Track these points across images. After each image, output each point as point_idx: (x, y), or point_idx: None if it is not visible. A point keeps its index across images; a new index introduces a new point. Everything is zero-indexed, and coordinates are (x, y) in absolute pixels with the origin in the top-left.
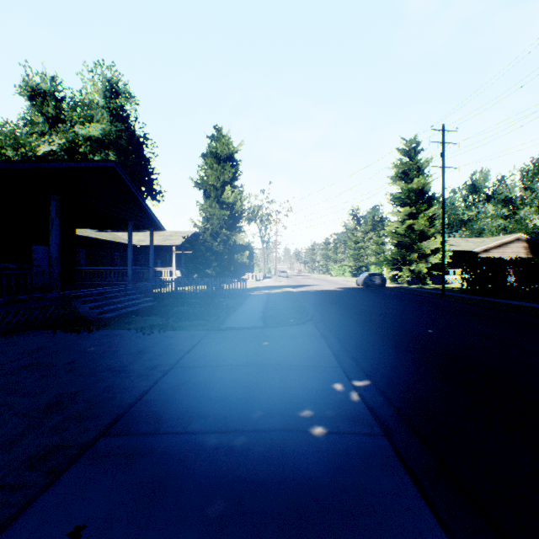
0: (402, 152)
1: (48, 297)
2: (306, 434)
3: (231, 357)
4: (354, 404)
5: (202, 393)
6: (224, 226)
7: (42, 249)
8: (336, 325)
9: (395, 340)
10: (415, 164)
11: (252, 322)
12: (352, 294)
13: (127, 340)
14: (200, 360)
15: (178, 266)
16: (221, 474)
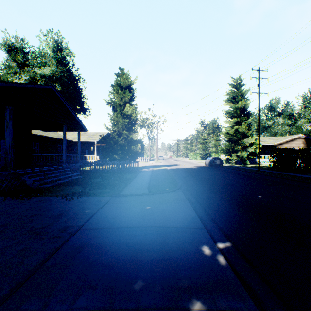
0: (231, 86)
1: (3, 174)
2: None
3: (124, 220)
4: (224, 270)
5: (96, 258)
6: (125, 129)
7: None
8: (197, 192)
9: (239, 204)
10: (240, 93)
11: (141, 191)
12: (203, 170)
13: (53, 205)
14: (101, 222)
15: (98, 153)
16: None
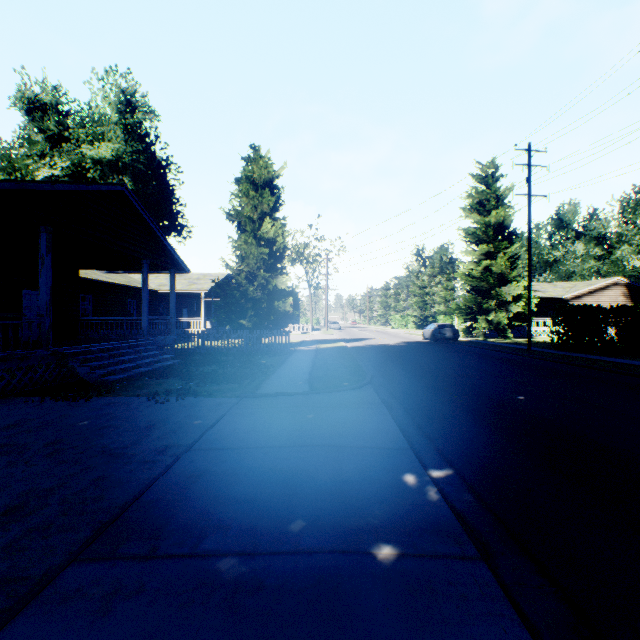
0: (477, 179)
1: (36, 355)
2: (369, 558)
3: (266, 435)
4: (435, 507)
5: (224, 490)
6: (262, 267)
7: (36, 295)
8: (402, 390)
9: (478, 410)
10: (493, 193)
11: (295, 387)
12: (418, 350)
13: (134, 411)
14: (226, 438)
15: (208, 316)
16: (240, 634)
